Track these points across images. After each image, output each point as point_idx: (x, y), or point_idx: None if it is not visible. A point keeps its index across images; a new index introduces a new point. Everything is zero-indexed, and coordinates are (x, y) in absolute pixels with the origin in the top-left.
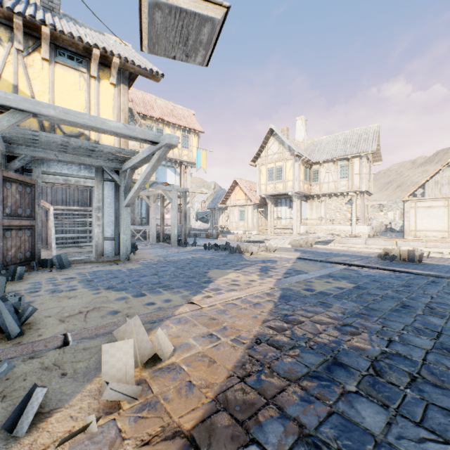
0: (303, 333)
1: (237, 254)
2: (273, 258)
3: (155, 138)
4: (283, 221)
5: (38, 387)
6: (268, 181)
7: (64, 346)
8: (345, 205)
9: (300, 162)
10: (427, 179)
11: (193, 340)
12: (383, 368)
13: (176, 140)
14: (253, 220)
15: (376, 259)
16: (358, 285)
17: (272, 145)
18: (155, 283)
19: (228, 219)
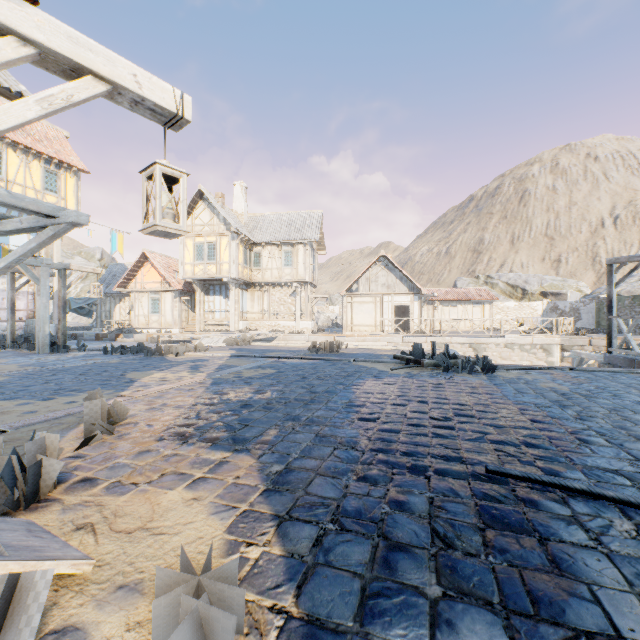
0: (229, 398)
1: (157, 357)
2: (204, 357)
3: (54, 212)
4: (217, 314)
5: (36, 432)
6: (196, 260)
7: (3, 432)
8: (290, 297)
9: (239, 240)
10: (360, 275)
11: (139, 412)
12: (273, 402)
13: (86, 219)
14: (174, 313)
15: (306, 352)
16: (280, 370)
17: (202, 212)
18: (57, 389)
19: (133, 311)
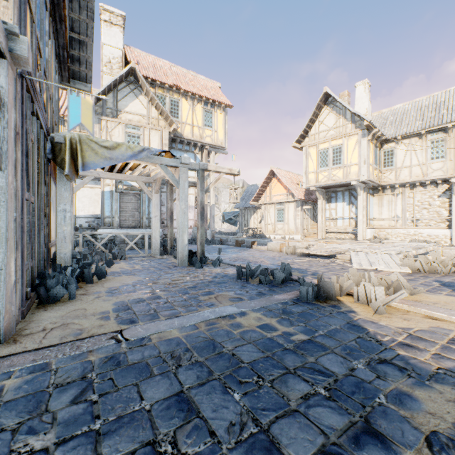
0: None
1: (328, 307)
2: None
3: None
4: (338, 222)
5: None
6: (319, 167)
7: None
8: (438, 199)
9: (370, 136)
10: None
11: None
12: None
13: None
14: (296, 221)
15: None
16: None
17: (326, 117)
18: None
19: (262, 220)
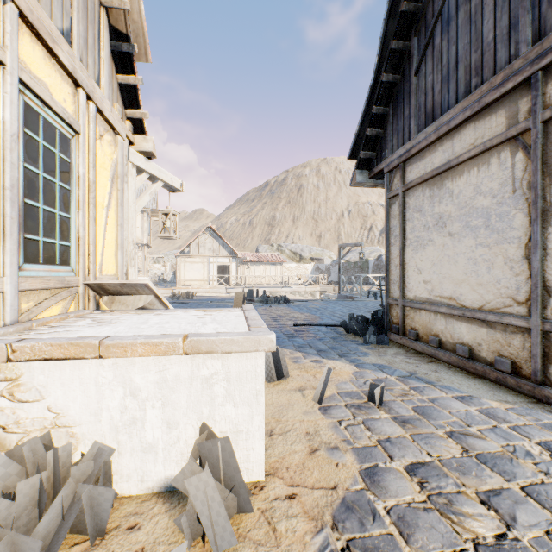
0: None
1: None
2: None
3: None
4: None
5: None
6: None
7: None
8: None
9: None
10: (192, 241)
11: None
12: None
13: None
14: None
15: (169, 299)
16: None
17: None
18: None
19: None
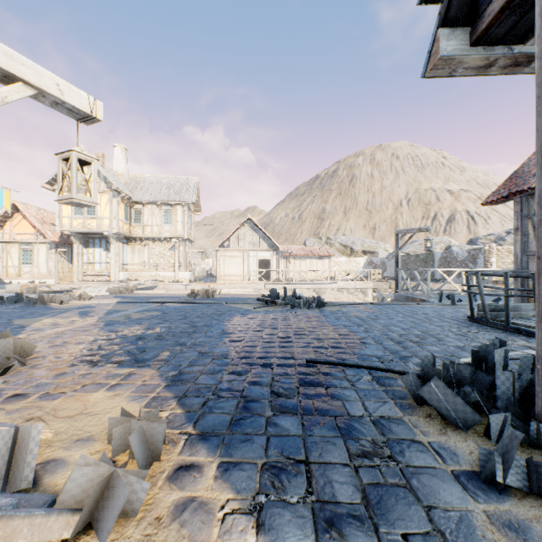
0: (124, 334)
1: (40, 305)
2: (90, 304)
3: None
4: (96, 266)
5: None
6: (75, 214)
7: None
8: (169, 251)
9: (120, 198)
10: (231, 234)
11: (43, 349)
12: (163, 335)
13: None
14: (49, 264)
15: (186, 297)
16: (165, 312)
17: None
18: None
19: None
